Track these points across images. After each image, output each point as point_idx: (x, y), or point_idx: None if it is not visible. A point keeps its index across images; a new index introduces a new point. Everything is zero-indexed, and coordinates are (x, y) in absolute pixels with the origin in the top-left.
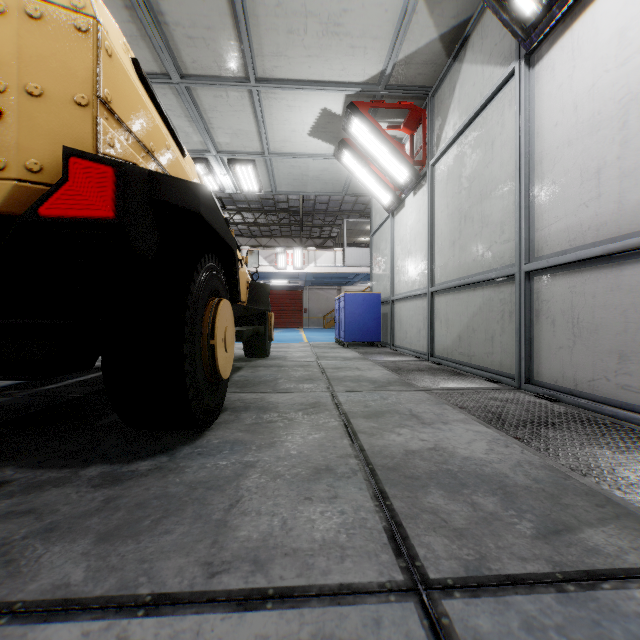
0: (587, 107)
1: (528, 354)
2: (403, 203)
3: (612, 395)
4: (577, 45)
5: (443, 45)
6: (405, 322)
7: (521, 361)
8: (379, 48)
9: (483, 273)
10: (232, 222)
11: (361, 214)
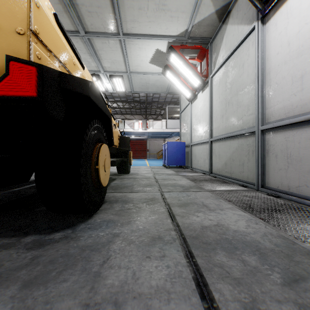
0: (295, 43)
1: (262, 172)
2: (196, 96)
3: (309, 194)
4: (289, 11)
5: (217, 16)
6: (197, 156)
7: (259, 176)
8: (185, 17)
9: (238, 131)
10: (112, 107)
11: (175, 103)
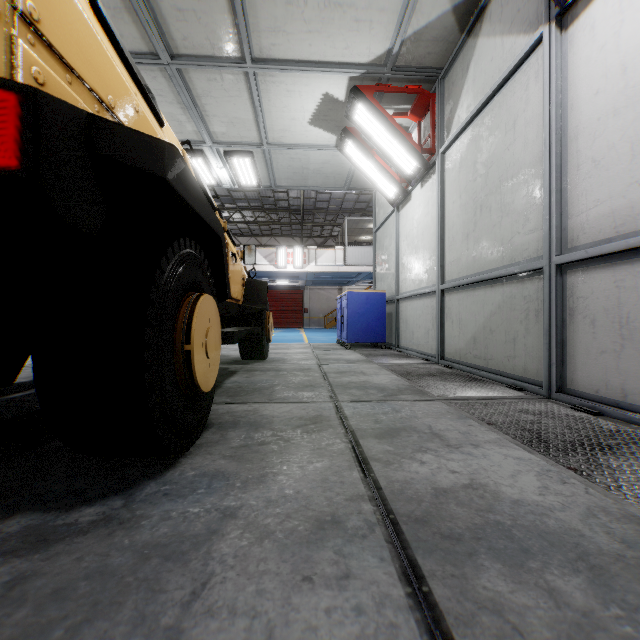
0: (639, 67)
1: (560, 359)
2: (409, 196)
3: None
4: None
5: (456, 19)
6: (411, 322)
7: (551, 367)
8: (386, 23)
9: (503, 268)
10: (232, 221)
11: (362, 212)
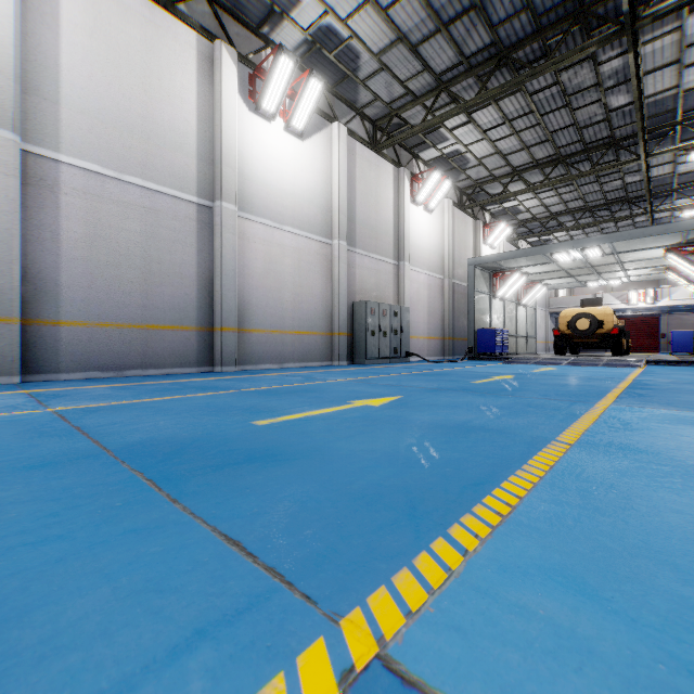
0: None
1: None
2: None
3: None
4: None
5: None
6: None
7: None
8: None
9: None
10: None
11: None
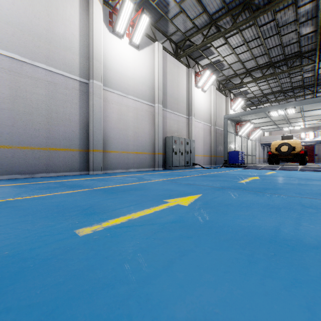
0: None
1: None
2: None
3: None
4: None
5: None
6: None
7: None
8: None
9: None
10: None
11: None
